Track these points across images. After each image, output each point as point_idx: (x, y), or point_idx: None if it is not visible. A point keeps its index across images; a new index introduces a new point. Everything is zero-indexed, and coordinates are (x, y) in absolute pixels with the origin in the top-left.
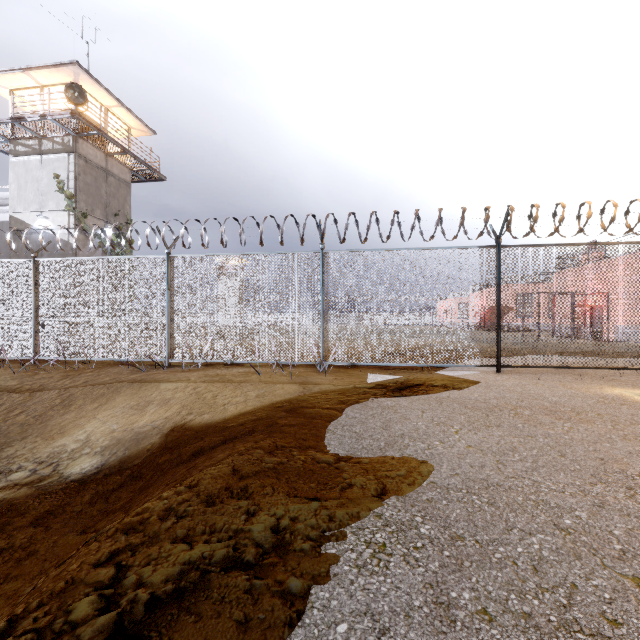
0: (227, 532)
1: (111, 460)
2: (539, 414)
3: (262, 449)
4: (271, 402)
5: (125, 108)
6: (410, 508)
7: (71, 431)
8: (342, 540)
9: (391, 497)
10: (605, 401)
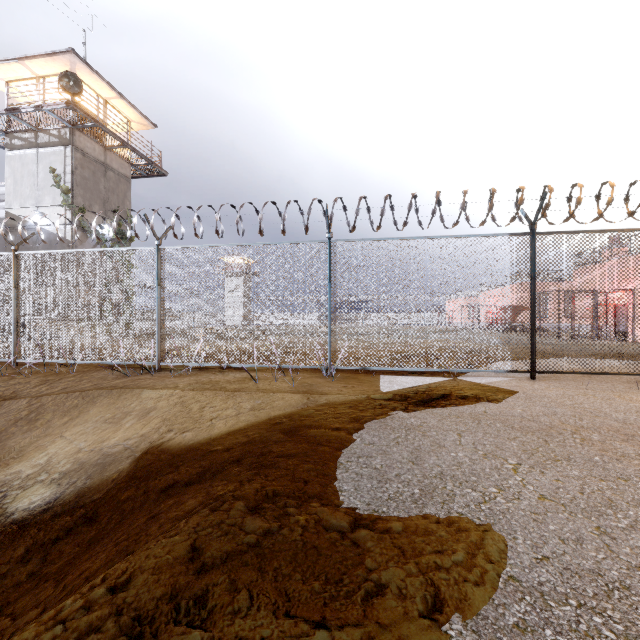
0: None
1: (67, 492)
2: (613, 440)
3: (245, 501)
4: (268, 417)
5: (124, 100)
6: None
7: (31, 450)
8: None
9: (452, 617)
10: None
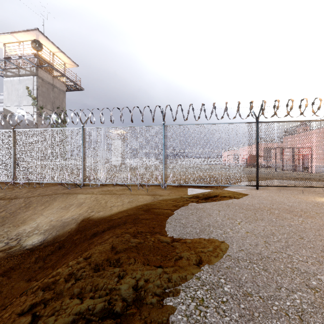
0: (105, 290)
1: (49, 237)
2: (283, 213)
3: (130, 234)
4: (136, 205)
5: (62, 53)
6: (217, 273)
7: (29, 221)
8: (176, 295)
9: (205, 265)
10: (318, 205)
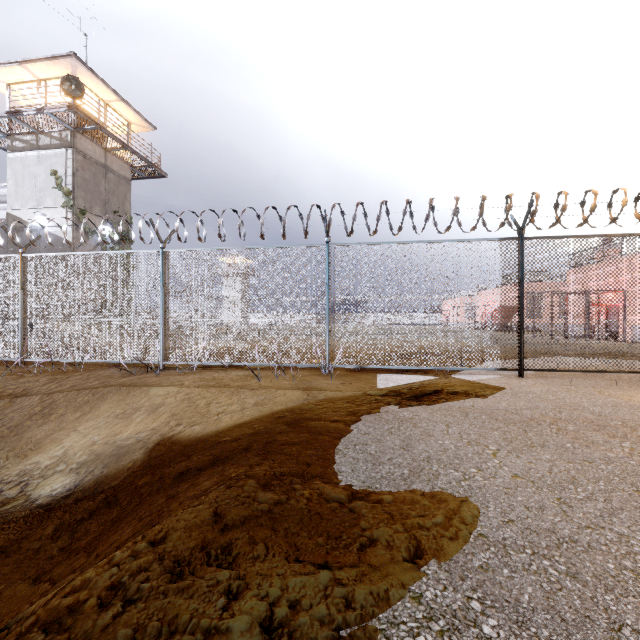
0: (194, 633)
1: (86, 480)
2: (586, 430)
3: (256, 479)
4: (271, 412)
5: (125, 102)
6: (460, 583)
7: (47, 443)
8: None
9: (429, 561)
10: None
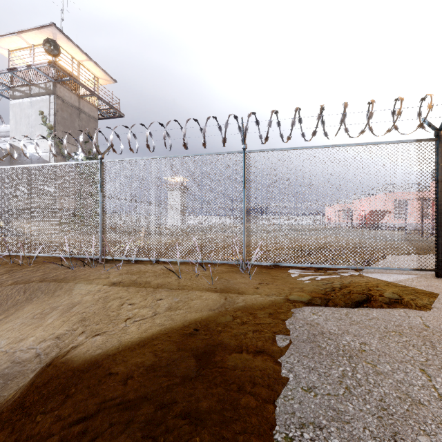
0: None
1: None
2: None
3: None
4: (183, 324)
5: (92, 62)
6: None
7: None
8: None
9: None
10: None
